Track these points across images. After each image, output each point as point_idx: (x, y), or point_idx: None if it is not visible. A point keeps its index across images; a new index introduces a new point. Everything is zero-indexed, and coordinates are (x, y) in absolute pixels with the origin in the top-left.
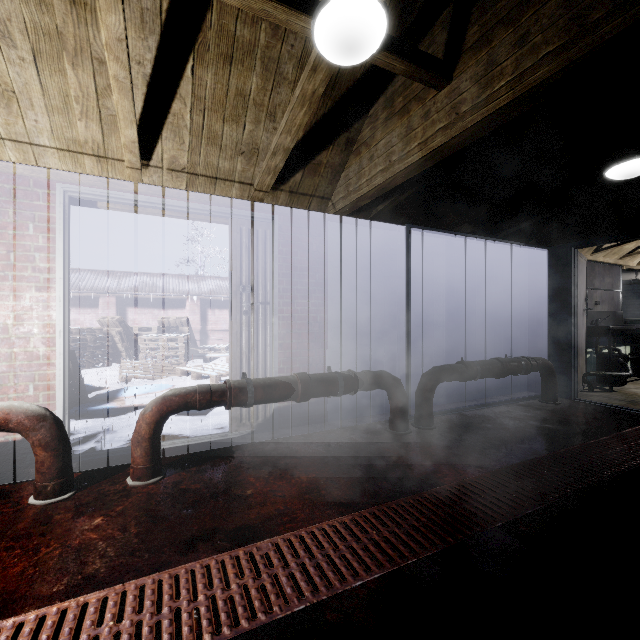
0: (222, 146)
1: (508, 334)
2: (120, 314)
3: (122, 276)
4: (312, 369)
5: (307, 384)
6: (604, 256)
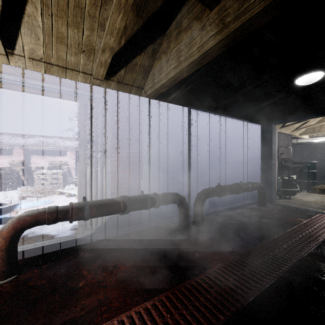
0: (68, 45)
1: (240, 170)
2: (26, 159)
3: (28, 137)
4: (132, 192)
5: (127, 203)
6: (285, 130)
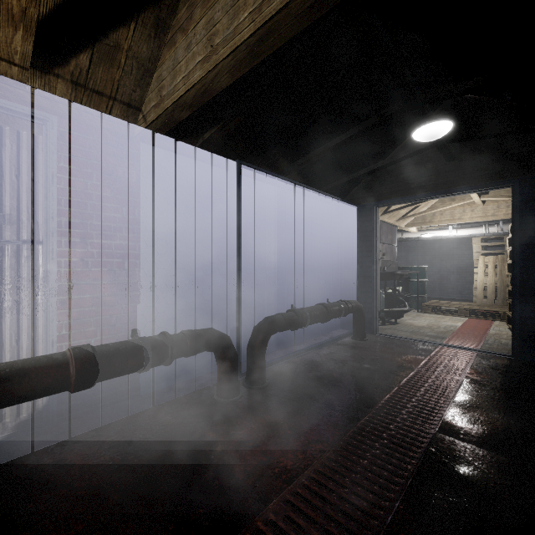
0: None
1: (327, 280)
2: None
3: None
4: (116, 331)
5: (87, 364)
6: (388, 218)
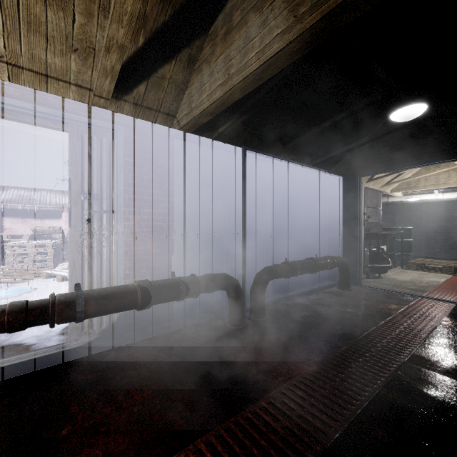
0: (48, 37)
1: (316, 239)
2: None
3: None
4: (159, 273)
5: (147, 292)
6: (373, 184)
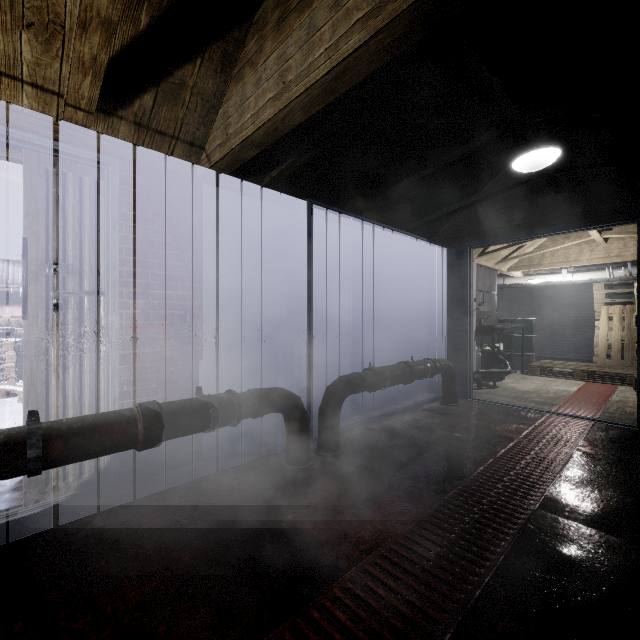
0: None
1: (411, 334)
2: None
3: None
4: (178, 389)
5: (155, 421)
6: (486, 260)
